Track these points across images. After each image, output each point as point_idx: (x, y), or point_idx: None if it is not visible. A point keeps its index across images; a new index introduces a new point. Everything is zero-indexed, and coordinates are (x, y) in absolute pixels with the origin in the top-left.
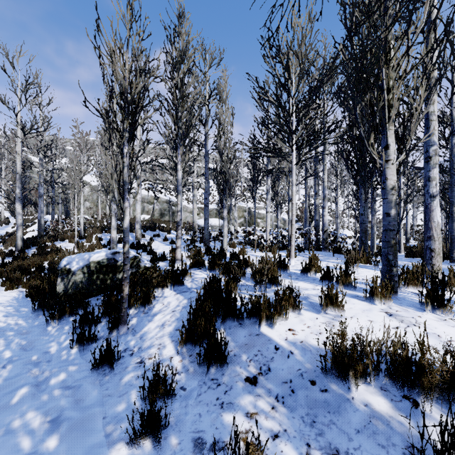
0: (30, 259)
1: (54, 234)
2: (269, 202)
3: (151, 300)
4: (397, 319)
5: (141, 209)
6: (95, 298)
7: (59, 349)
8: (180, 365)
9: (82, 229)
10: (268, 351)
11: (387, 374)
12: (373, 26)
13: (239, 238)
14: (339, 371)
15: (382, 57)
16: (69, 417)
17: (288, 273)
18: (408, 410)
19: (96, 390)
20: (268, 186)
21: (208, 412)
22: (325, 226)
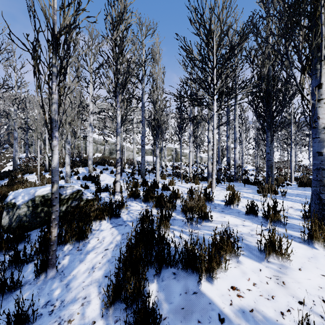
0: None
1: (25, 168)
2: (191, 144)
3: (87, 235)
4: None
5: (95, 149)
6: (38, 230)
7: None
8: None
9: (47, 165)
10: (211, 324)
11: None
12: None
13: (168, 171)
14: None
15: None
16: None
17: (213, 204)
18: None
19: None
20: (190, 131)
21: None
22: (236, 162)
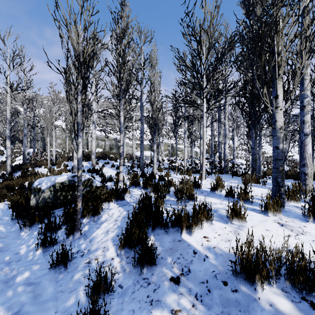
0: (15, 180)
1: (34, 162)
2: (186, 140)
3: (100, 211)
4: (287, 229)
5: (96, 144)
6: (59, 209)
7: (27, 251)
8: (119, 265)
9: (54, 159)
10: (188, 255)
11: (287, 278)
12: (267, 4)
13: (165, 165)
14: (247, 274)
15: (273, 28)
16: (27, 312)
17: (201, 191)
18: (307, 311)
19: (52, 287)
20: (185, 128)
21: (140, 309)
22: (226, 156)
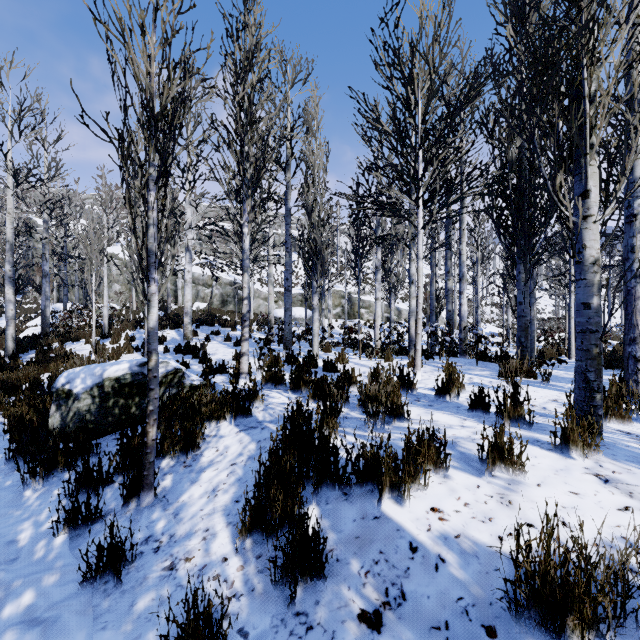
0: (23, 370)
1: (65, 331)
2: (379, 285)
3: (198, 443)
4: (620, 490)
5: (195, 294)
6: (111, 437)
7: (34, 536)
8: (239, 576)
9: (106, 324)
10: (398, 554)
11: None
12: None
13: (335, 336)
14: (543, 613)
15: (582, 41)
16: None
17: (414, 395)
18: None
19: (83, 631)
20: (377, 261)
21: None
22: (463, 320)
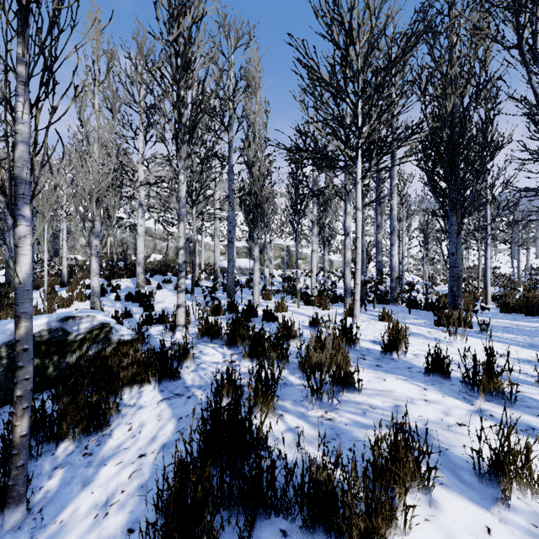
0: None
1: None
2: (315, 238)
3: (108, 419)
4: None
5: (152, 247)
6: None
7: None
8: None
9: (65, 274)
10: None
11: None
12: None
13: (276, 284)
14: None
15: None
16: None
17: (358, 351)
18: None
19: None
20: (314, 217)
21: None
22: (394, 270)
